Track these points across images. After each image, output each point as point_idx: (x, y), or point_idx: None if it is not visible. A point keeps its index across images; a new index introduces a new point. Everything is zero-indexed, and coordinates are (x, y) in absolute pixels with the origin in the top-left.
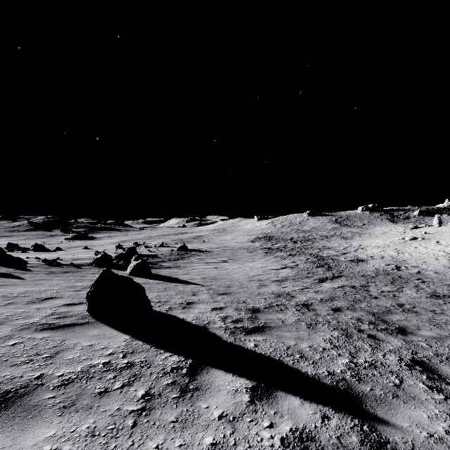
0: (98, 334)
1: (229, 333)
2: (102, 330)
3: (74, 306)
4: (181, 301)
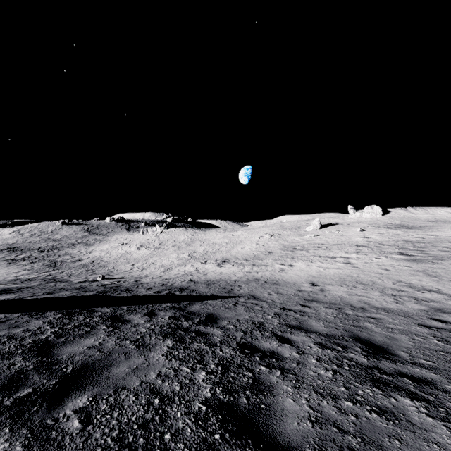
0: None
1: None
2: None
3: None
4: None
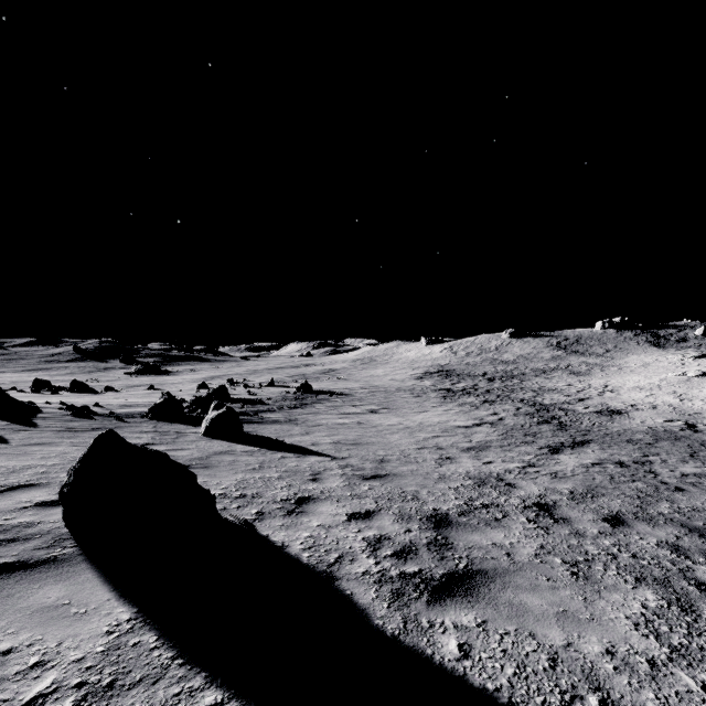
0: (53, 603)
1: (389, 598)
2: (71, 588)
3: (56, 509)
4: (287, 494)
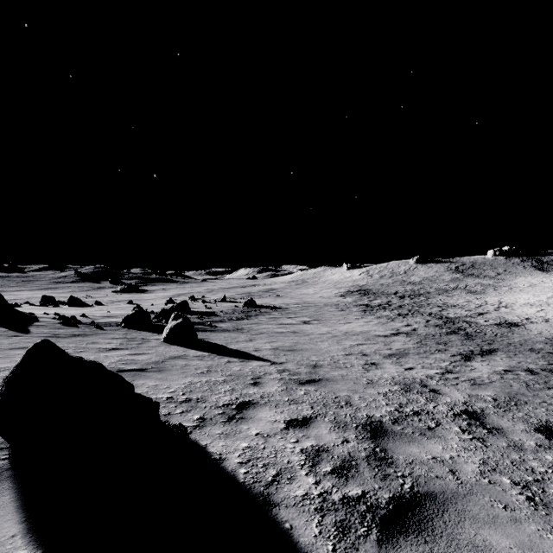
0: None
1: (333, 535)
2: None
3: None
4: (229, 399)
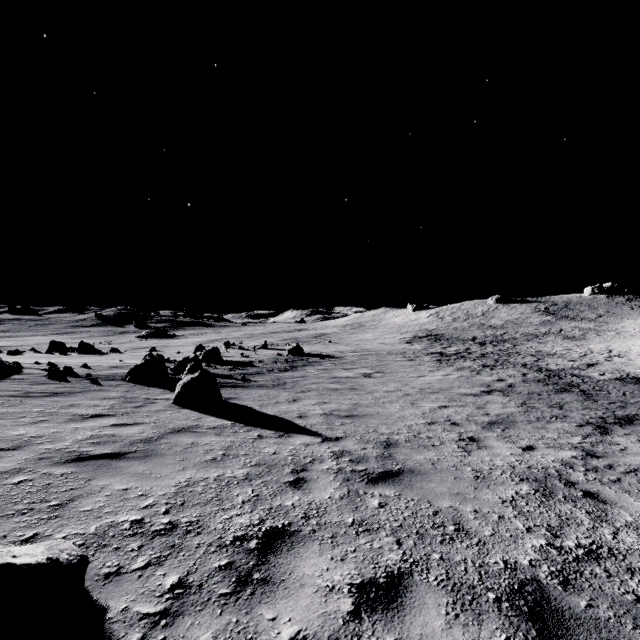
0: None
1: None
2: None
3: None
4: (247, 522)
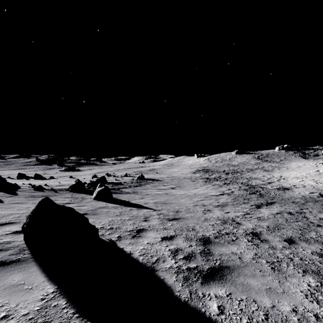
0: (16, 283)
1: (182, 280)
2: (25, 275)
3: (22, 235)
4: (132, 227)
